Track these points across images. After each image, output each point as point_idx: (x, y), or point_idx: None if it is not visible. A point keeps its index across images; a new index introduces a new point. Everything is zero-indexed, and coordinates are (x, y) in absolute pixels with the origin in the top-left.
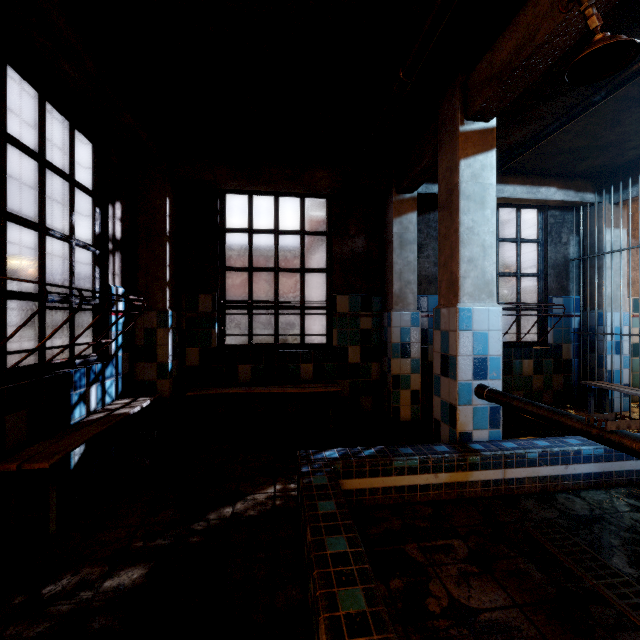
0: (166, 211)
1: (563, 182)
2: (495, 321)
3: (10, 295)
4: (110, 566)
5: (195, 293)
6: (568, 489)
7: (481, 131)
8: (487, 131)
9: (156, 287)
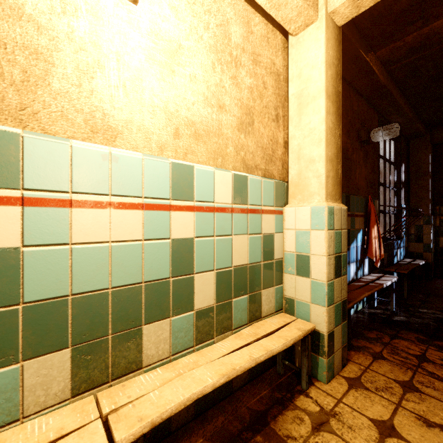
0: (428, 161)
1: None
2: None
3: (380, 211)
4: (442, 313)
5: None
6: None
7: None
8: None
9: (422, 203)
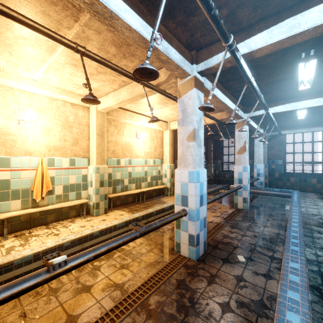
0: (212, 146)
1: (322, 125)
2: (261, 167)
3: None
4: None
5: (217, 160)
6: (271, 195)
7: (259, 134)
8: (260, 134)
9: (210, 159)
